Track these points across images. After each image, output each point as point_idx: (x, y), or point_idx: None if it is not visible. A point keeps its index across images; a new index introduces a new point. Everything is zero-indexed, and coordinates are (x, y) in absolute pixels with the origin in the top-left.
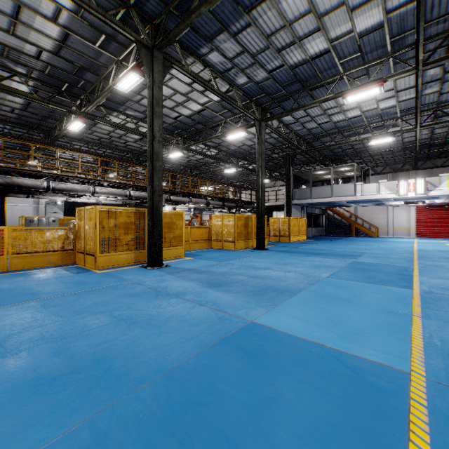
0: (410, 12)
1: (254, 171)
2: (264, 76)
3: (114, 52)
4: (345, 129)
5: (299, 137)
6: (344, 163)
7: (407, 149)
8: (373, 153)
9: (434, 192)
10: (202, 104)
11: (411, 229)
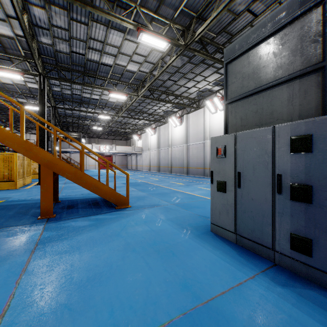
0: (121, 103)
1: (2, 120)
2: (69, 93)
3: None
4: (82, 117)
5: (57, 114)
6: (67, 128)
7: (99, 130)
8: (84, 128)
9: (111, 151)
10: (15, 82)
11: (96, 165)
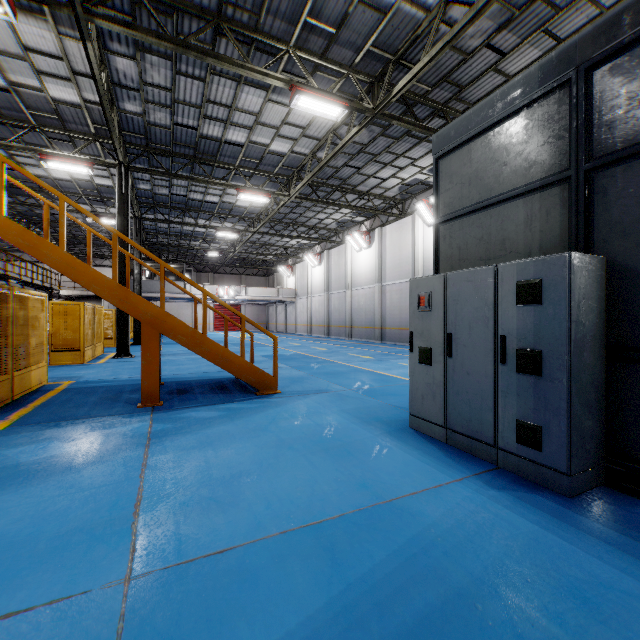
0: (258, 209)
1: None
2: (165, 193)
3: (39, 120)
4: (186, 235)
5: (143, 229)
6: (157, 255)
7: (216, 258)
8: (189, 254)
9: (239, 297)
10: (74, 177)
11: (211, 324)
